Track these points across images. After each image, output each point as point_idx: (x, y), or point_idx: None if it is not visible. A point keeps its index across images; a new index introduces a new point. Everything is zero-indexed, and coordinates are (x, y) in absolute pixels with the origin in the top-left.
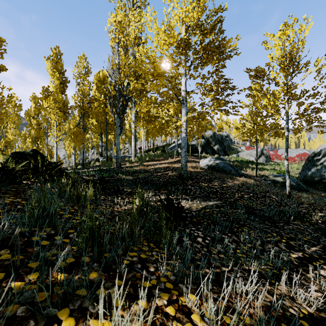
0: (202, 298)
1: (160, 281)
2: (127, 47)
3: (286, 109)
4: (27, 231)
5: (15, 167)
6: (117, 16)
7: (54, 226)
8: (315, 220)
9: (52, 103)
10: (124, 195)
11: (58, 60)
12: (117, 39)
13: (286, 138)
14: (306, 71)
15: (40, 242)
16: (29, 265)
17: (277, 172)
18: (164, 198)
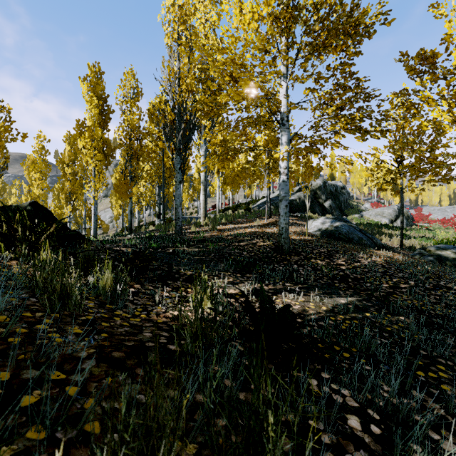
0: None
1: None
2: (191, 46)
3: None
4: None
5: None
6: None
7: None
8: None
9: (88, 142)
10: (178, 283)
11: (98, 81)
12: (176, 34)
13: None
14: None
15: None
16: None
17: (436, 242)
18: (252, 289)
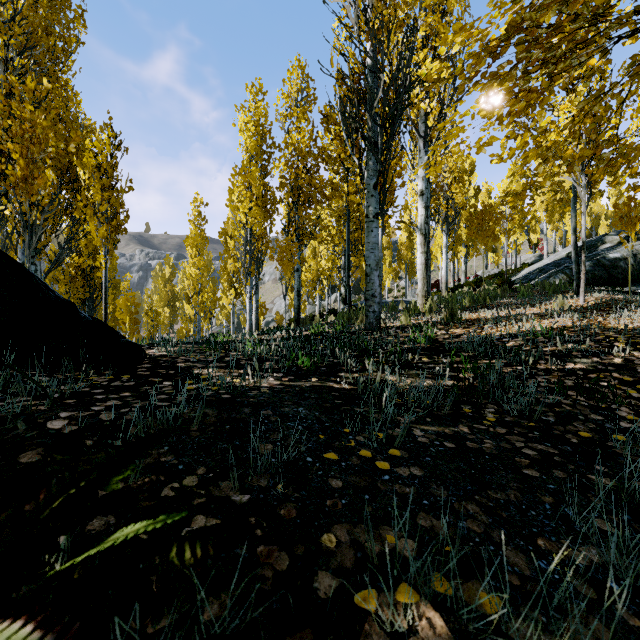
0: None
1: None
2: None
3: None
4: None
5: None
6: None
7: None
8: None
9: (242, 191)
10: None
11: (258, 105)
12: None
13: None
14: None
15: None
16: None
17: None
18: None
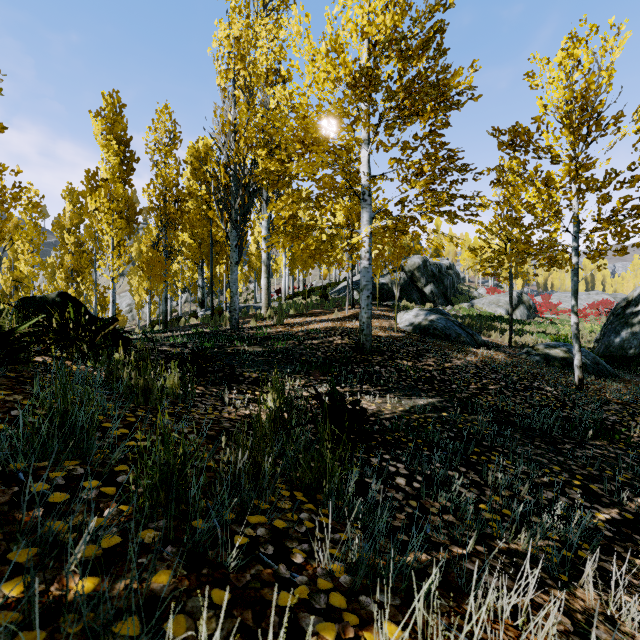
0: (415, 632)
1: (317, 589)
2: (251, 89)
3: (574, 211)
4: (23, 469)
5: (15, 328)
6: (232, 26)
7: (86, 456)
8: (637, 437)
9: (105, 202)
10: (243, 386)
11: (116, 117)
12: (232, 74)
13: (574, 270)
14: (617, 132)
15: (48, 495)
16: (10, 557)
17: (553, 339)
18: (326, 391)
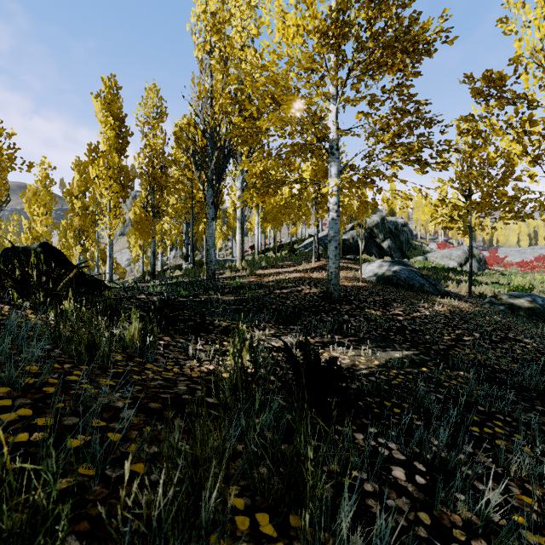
0: None
1: None
2: (226, 59)
3: None
4: None
5: None
6: (208, 2)
7: None
8: None
9: (103, 170)
10: (212, 335)
11: (113, 98)
12: (208, 46)
13: None
14: None
15: None
16: None
17: (510, 289)
18: (296, 341)
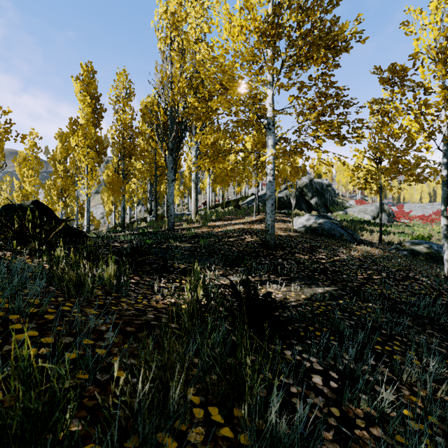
0: None
1: None
2: (183, 51)
3: (444, 132)
4: None
5: None
6: (169, 4)
7: None
8: None
9: (81, 140)
10: (173, 275)
11: (90, 80)
12: (168, 40)
13: (444, 181)
14: None
15: None
16: None
17: (412, 238)
18: (240, 280)
